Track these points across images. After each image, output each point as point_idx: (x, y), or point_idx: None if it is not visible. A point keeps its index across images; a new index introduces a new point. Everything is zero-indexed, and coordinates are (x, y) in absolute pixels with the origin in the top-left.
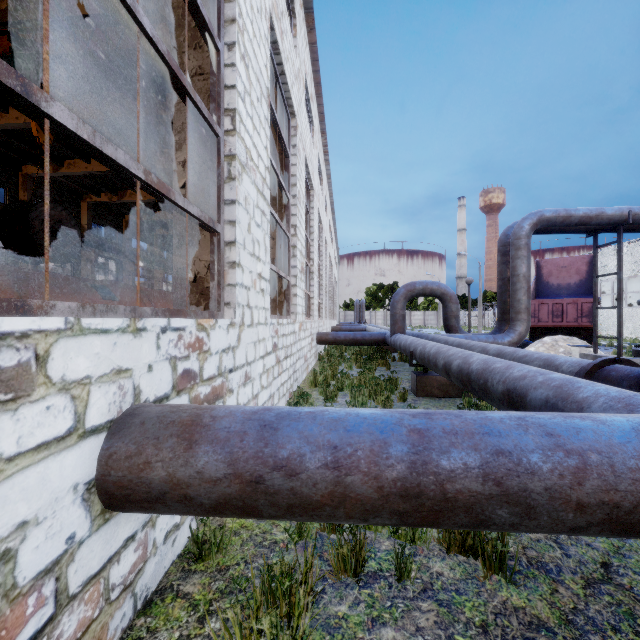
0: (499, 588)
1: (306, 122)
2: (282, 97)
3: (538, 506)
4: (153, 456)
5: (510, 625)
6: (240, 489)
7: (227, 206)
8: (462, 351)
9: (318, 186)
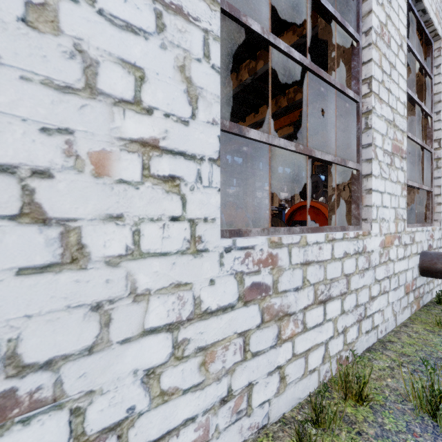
0: None
1: None
2: None
3: None
4: (437, 261)
5: None
6: None
7: (435, 179)
8: None
9: None
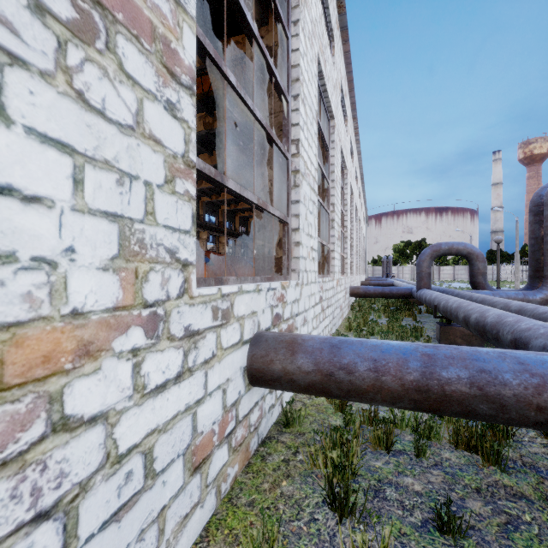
0: (494, 473)
1: (341, 117)
2: (324, 107)
3: (508, 405)
4: (274, 357)
5: (498, 492)
6: (321, 378)
7: (293, 205)
8: (480, 306)
9: (350, 164)
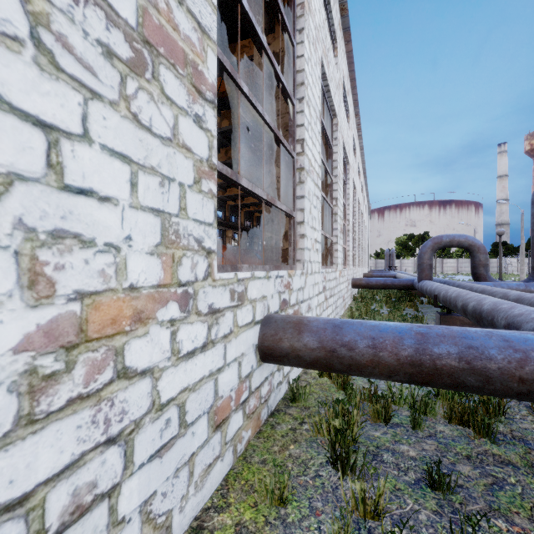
0: (484, 444)
1: (344, 115)
2: (327, 106)
3: (493, 377)
4: (283, 336)
5: (487, 459)
6: (325, 354)
7: (298, 200)
8: (478, 295)
9: (353, 160)
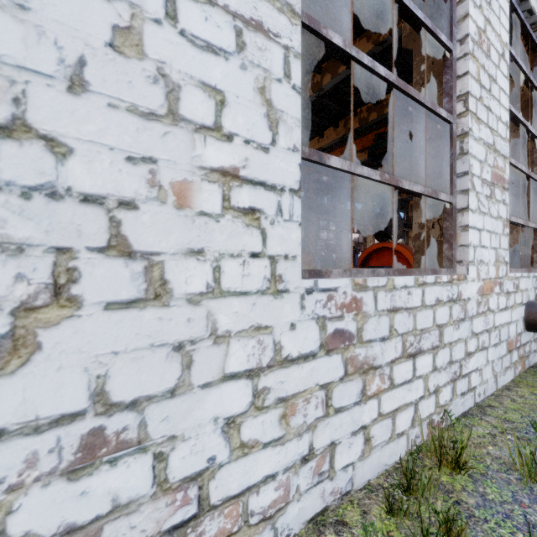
0: None
1: None
2: None
3: None
4: None
5: None
6: None
7: None
8: None
9: None
